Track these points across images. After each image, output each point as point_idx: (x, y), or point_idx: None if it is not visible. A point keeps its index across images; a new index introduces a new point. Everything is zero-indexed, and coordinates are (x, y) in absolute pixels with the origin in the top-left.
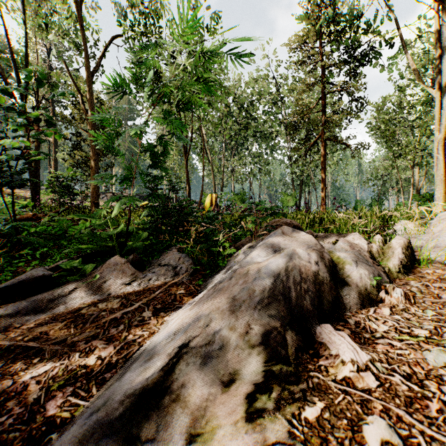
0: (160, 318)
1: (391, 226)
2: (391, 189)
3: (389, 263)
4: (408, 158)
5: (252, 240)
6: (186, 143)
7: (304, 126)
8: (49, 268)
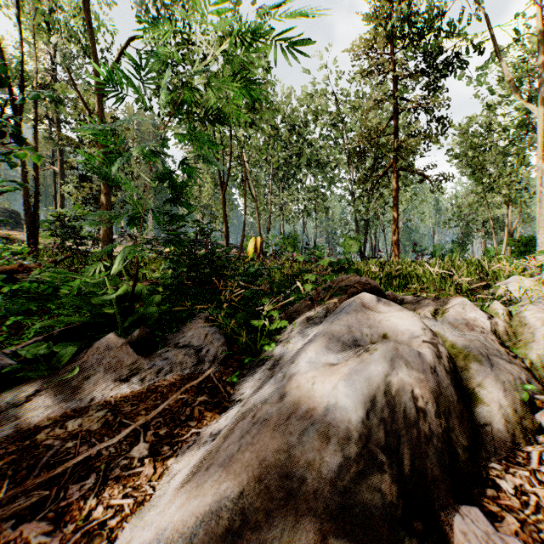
0: (160, 462)
1: (497, 284)
2: (477, 231)
3: (529, 352)
4: (503, 193)
5: (311, 307)
6: (223, 174)
7: (372, 152)
8: (11, 352)
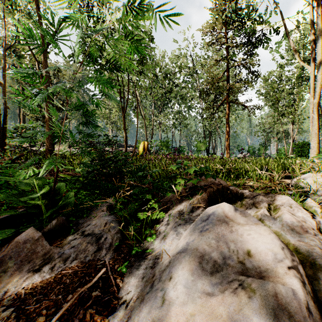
0: None
1: (297, 177)
2: (273, 138)
3: None
4: (290, 117)
5: (181, 201)
6: (124, 103)
7: (214, 91)
8: None
